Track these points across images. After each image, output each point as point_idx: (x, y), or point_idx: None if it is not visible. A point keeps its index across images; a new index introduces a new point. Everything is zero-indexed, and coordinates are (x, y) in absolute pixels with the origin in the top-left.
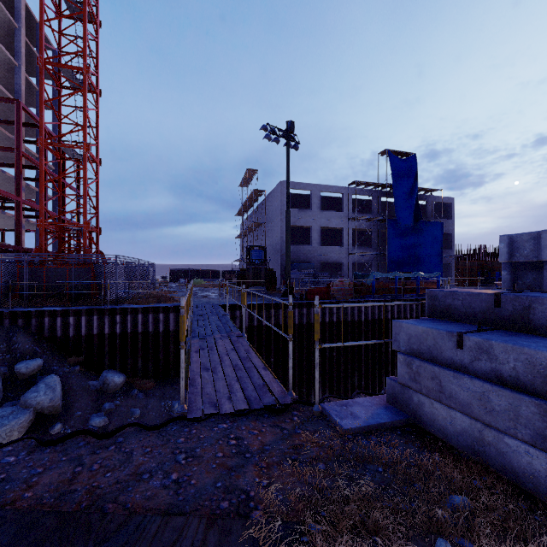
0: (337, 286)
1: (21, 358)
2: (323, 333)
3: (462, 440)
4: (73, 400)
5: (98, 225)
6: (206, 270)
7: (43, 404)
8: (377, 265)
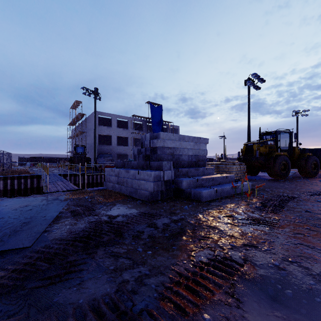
0: None
1: None
2: None
3: (112, 188)
4: None
5: None
6: (47, 158)
7: None
8: None
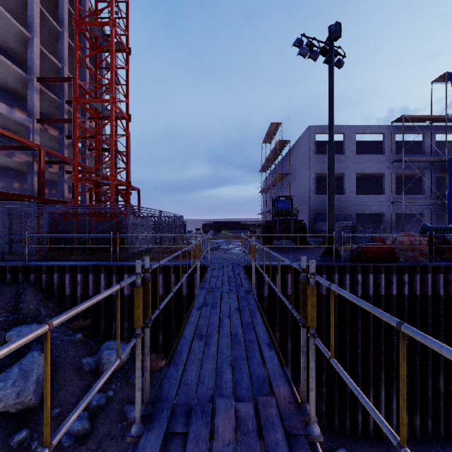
0: (401, 243)
1: (23, 320)
2: (387, 310)
3: None
4: (58, 386)
5: (128, 179)
6: (232, 223)
7: (7, 401)
8: (429, 215)
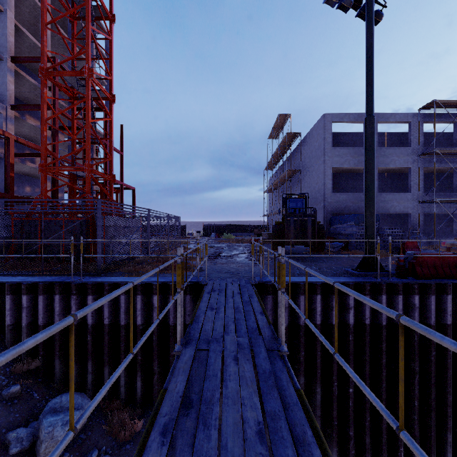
0: None
1: None
2: None
3: None
4: None
5: (111, 171)
6: (235, 225)
7: None
8: None
